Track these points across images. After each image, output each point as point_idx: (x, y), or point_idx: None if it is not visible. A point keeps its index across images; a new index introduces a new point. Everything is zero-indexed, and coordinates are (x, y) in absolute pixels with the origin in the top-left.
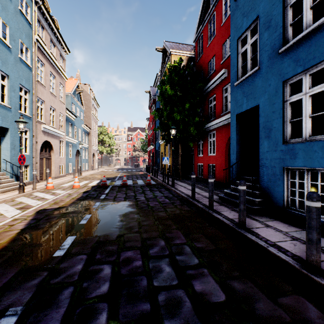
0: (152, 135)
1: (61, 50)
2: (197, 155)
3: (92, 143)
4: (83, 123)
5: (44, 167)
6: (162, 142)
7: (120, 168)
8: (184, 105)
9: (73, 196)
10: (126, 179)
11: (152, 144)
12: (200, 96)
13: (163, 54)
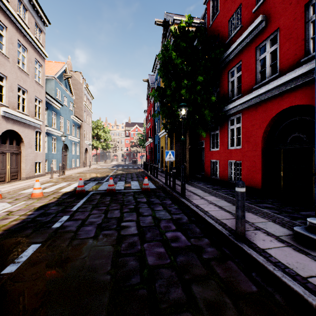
0: (151, 128)
1: (37, 19)
2: (210, 149)
3: (85, 137)
4: (73, 114)
5: (7, 164)
6: (162, 134)
7: (116, 164)
8: (195, 78)
9: (9, 219)
10: (113, 183)
11: (150, 137)
12: (214, 70)
13: (163, 30)
